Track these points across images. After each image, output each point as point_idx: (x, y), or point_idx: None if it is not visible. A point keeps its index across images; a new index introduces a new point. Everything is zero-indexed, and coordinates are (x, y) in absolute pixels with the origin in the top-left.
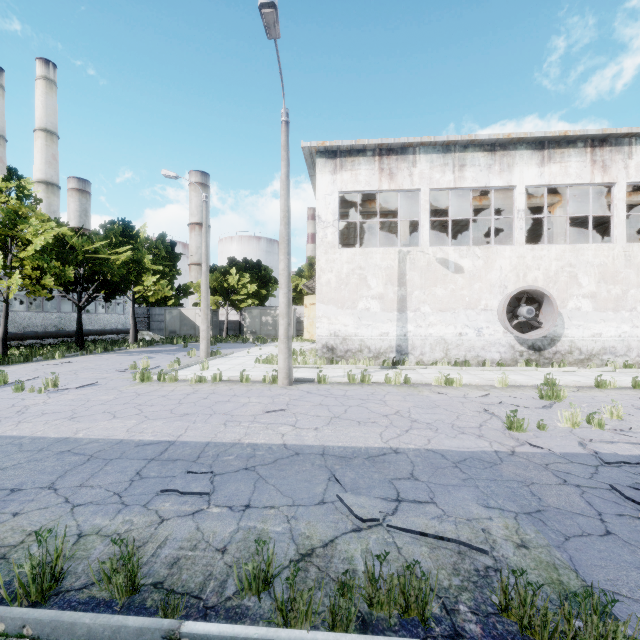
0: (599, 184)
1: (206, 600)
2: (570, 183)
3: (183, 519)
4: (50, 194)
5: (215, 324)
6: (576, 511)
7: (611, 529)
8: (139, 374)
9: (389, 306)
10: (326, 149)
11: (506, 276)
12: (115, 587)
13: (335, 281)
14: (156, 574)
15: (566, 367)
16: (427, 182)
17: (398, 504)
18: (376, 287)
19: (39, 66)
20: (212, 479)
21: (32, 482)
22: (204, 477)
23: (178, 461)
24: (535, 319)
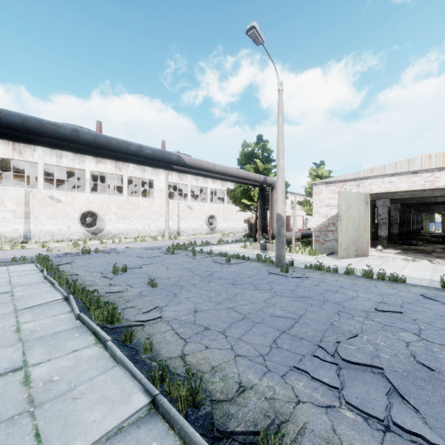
0: (119, 174)
1: None
2: (108, 172)
3: None
4: None
5: None
6: None
7: None
8: None
9: (19, 216)
10: None
11: (82, 205)
12: None
13: None
14: None
15: (104, 240)
16: (42, 160)
17: None
18: (11, 206)
19: None
20: None
21: None
22: None
23: None
24: (95, 222)
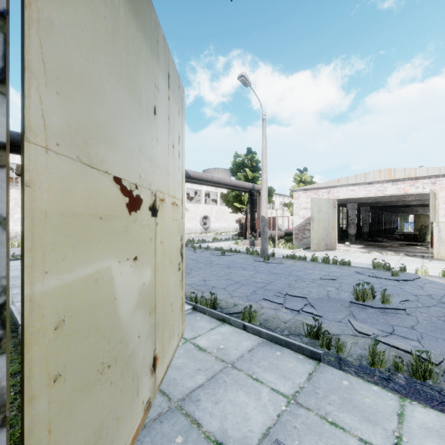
0: None
1: None
2: None
3: None
4: None
5: None
6: None
7: None
8: None
9: None
10: None
11: None
12: None
13: None
14: None
15: None
16: None
17: None
18: None
19: None
20: None
21: None
22: None
23: None
24: None
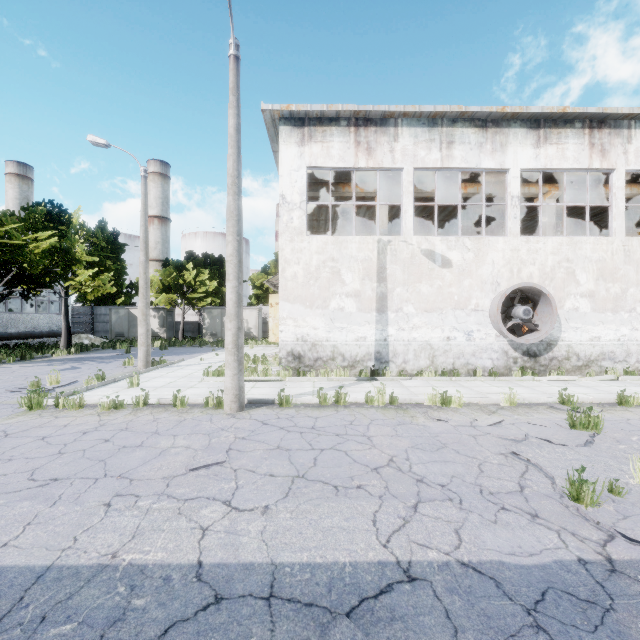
0: (597, 170)
1: None
2: (567, 168)
3: None
4: None
5: (170, 325)
6: None
7: None
8: (27, 399)
9: (367, 305)
10: (292, 115)
11: (499, 271)
12: None
13: (303, 275)
14: None
15: (566, 376)
16: (411, 160)
17: None
18: (351, 283)
19: None
20: None
21: None
22: None
23: None
24: (529, 321)
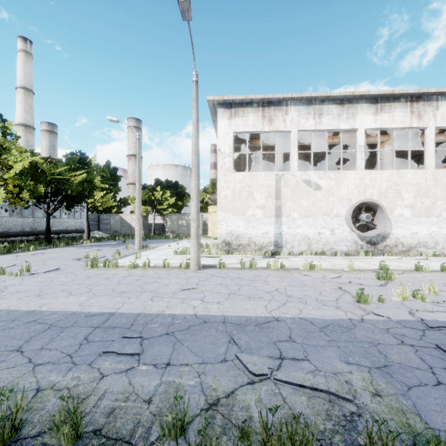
0: (416, 128)
1: (135, 445)
2: (396, 127)
3: (119, 375)
4: (27, 133)
5: (145, 226)
6: (413, 366)
7: (441, 380)
8: (90, 262)
9: (269, 213)
10: (224, 102)
11: (351, 192)
12: (62, 437)
13: (231, 195)
14: (96, 422)
15: (393, 256)
16: (296, 125)
17: (281, 361)
18: (260, 200)
19: (19, 42)
20: (141, 342)
21: (4, 346)
22: (135, 341)
23: (116, 328)
24: (371, 222)
